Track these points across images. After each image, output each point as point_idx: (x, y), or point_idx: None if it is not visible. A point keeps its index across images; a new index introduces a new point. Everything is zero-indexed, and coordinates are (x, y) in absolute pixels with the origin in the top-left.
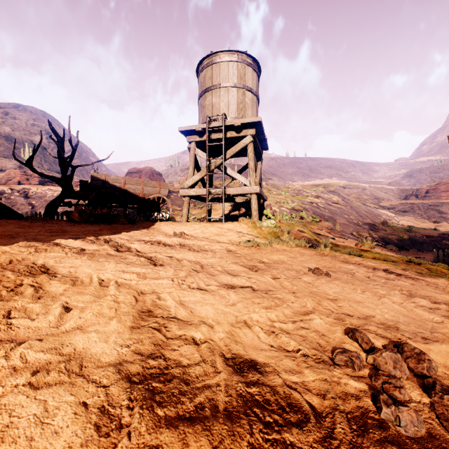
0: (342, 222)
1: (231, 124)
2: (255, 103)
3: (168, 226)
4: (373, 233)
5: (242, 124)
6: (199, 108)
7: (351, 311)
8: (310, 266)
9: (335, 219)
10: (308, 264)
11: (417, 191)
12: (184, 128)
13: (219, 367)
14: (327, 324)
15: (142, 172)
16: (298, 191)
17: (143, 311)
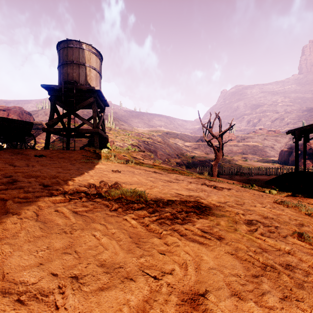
0: (160, 153)
1: (80, 88)
2: (98, 77)
3: (31, 151)
4: (176, 159)
5: (88, 89)
6: (58, 73)
7: (112, 180)
8: (114, 170)
9: (157, 152)
10: (114, 169)
11: (202, 138)
12: (45, 85)
13: (36, 185)
14: (96, 182)
15: (11, 110)
16: (138, 133)
17: (4, 177)
